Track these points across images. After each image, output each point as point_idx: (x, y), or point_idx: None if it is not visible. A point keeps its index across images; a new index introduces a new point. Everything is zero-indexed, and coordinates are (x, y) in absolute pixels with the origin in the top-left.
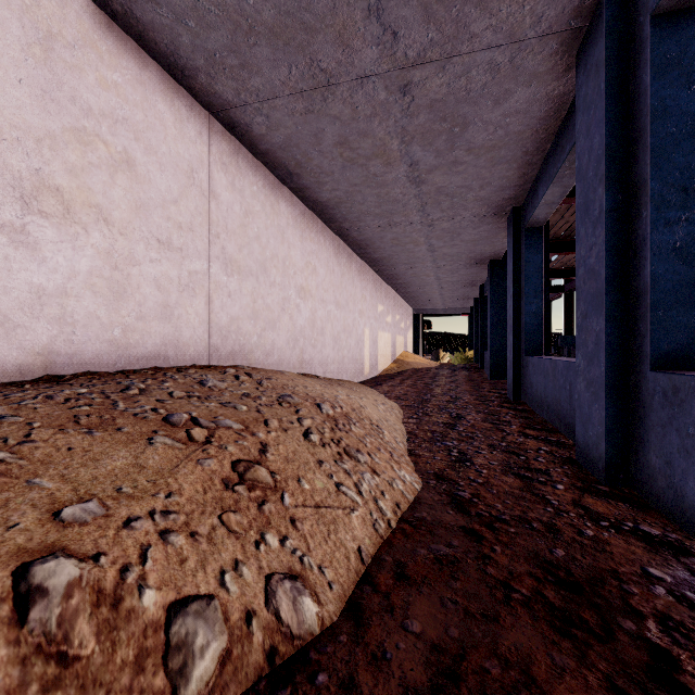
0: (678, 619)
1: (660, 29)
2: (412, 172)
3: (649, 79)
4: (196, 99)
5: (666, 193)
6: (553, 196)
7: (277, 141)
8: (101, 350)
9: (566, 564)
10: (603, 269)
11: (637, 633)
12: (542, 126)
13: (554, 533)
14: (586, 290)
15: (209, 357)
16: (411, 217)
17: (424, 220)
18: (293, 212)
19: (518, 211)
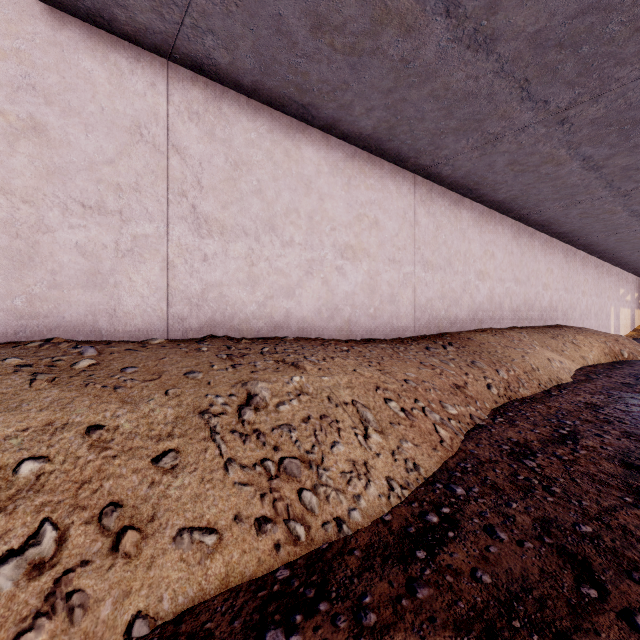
0: None
1: None
2: None
3: None
4: (560, 241)
5: None
6: None
7: (585, 242)
8: (549, 320)
9: None
10: None
11: None
12: None
13: None
14: None
15: (562, 322)
16: None
17: None
18: (580, 258)
19: None
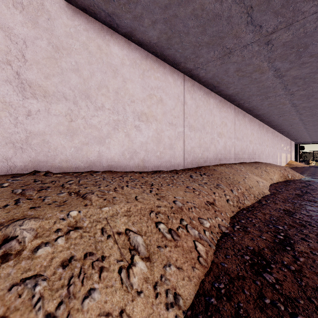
0: None
1: None
2: (300, 119)
3: None
4: (257, 119)
5: None
6: None
7: (268, 120)
8: (252, 159)
9: None
10: None
11: None
12: None
13: None
14: None
15: (257, 160)
16: (298, 124)
17: (303, 124)
18: (265, 128)
19: None
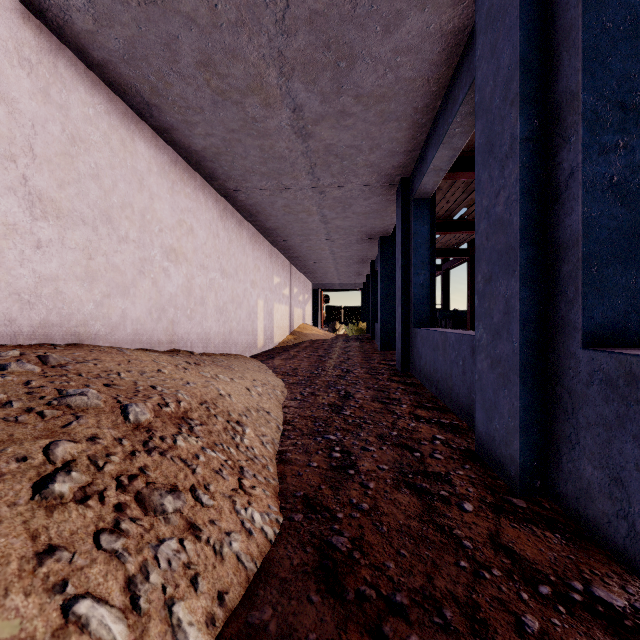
0: None
1: None
2: (296, 120)
3: None
4: None
5: (601, 110)
6: (441, 160)
7: (116, 47)
8: None
9: None
10: (516, 216)
11: None
12: (433, 75)
13: (481, 636)
14: (491, 247)
15: None
16: (300, 181)
17: (314, 186)
18: (158, 157)
19: (407, 181)
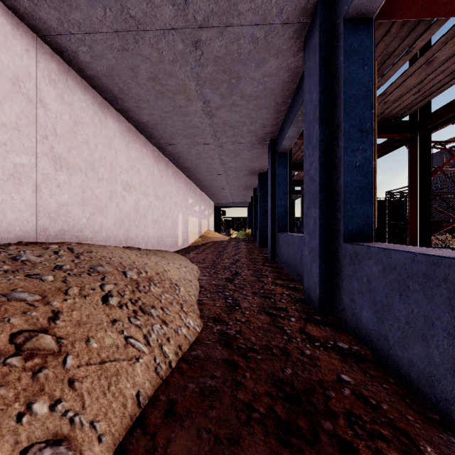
0: (357, 414)
1: (349, 29)
2: (206, 107)
3: (343, 59)
4: (22, 20)
5: (351, 131)
6: (293, 133)
7: (101, 69)
8: None
9: (292, 380)
10: (318, 178)
11: (333, 432)
12: (286, 87)
13: (286, 356)
14: (309, 191)
15: (36, 236)
16: (207, 140)
17: (216, 143)
18: (120, 127)
19: (274, 141)
